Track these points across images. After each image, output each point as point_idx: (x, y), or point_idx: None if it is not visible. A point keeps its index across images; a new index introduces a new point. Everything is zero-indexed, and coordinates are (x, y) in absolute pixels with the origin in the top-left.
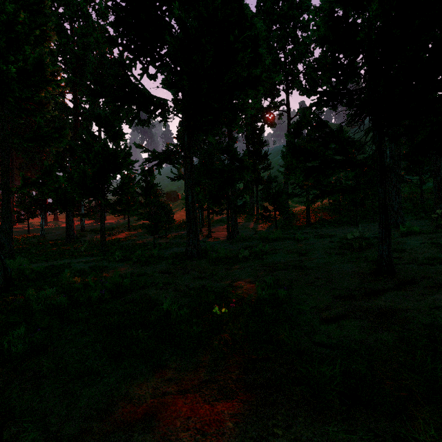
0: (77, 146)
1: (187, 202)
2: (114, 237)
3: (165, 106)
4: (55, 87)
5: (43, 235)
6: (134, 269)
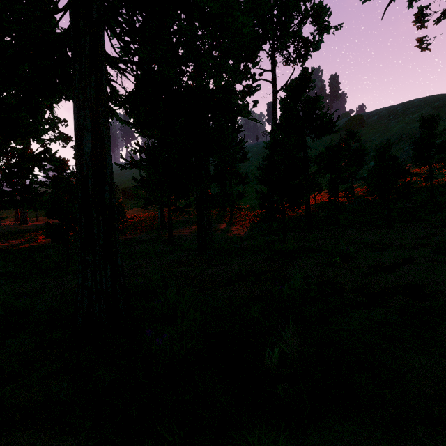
0: None
1: (78, 153)
2: (35, 244)
3: None
4: None
5: None
6: None
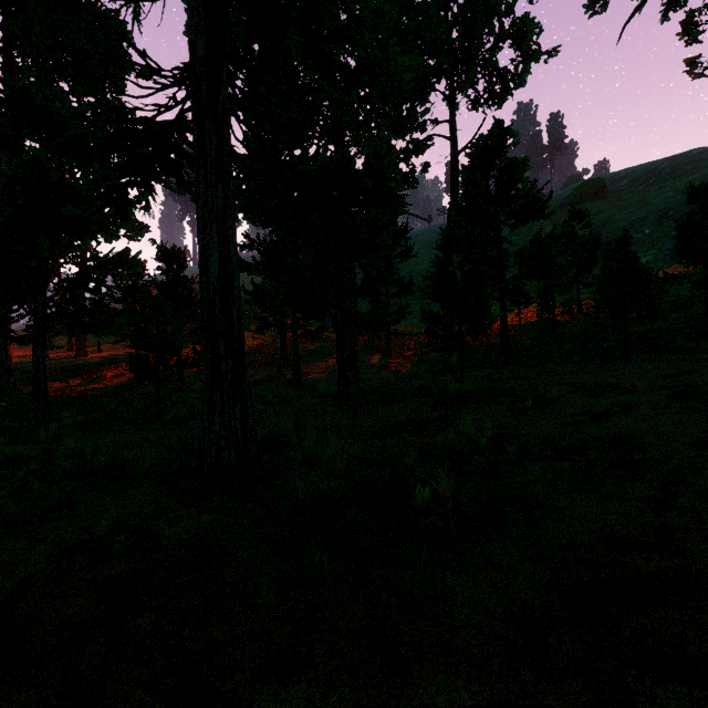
0: None
1: (203, 275)
2: (101, 385)
3: None
4: None
5: None
6: None
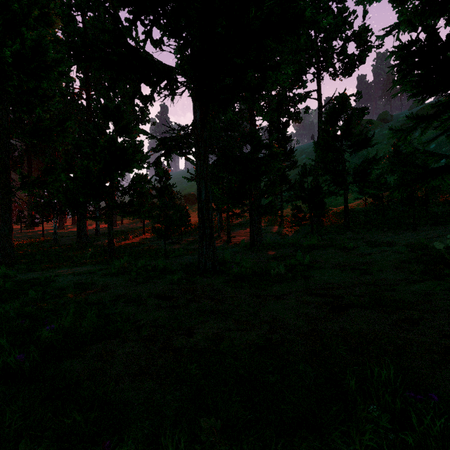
0: (83, 141)
1: (199, 199)
2: (128, 241)
3: (171, 73)
4: (57, 74)
5: (56, 240)
6: (126, 289)
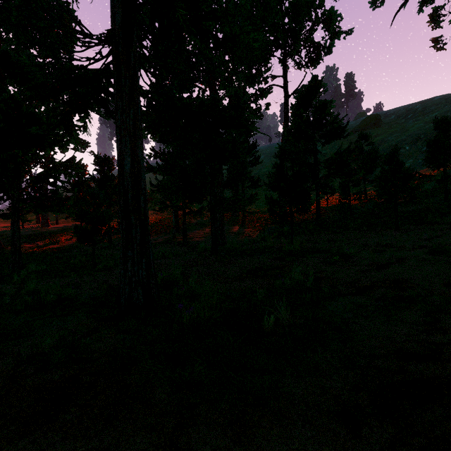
0: None
1: (120, 171)
2: (57, 245)
3: None
4: None
5: None
6: None
